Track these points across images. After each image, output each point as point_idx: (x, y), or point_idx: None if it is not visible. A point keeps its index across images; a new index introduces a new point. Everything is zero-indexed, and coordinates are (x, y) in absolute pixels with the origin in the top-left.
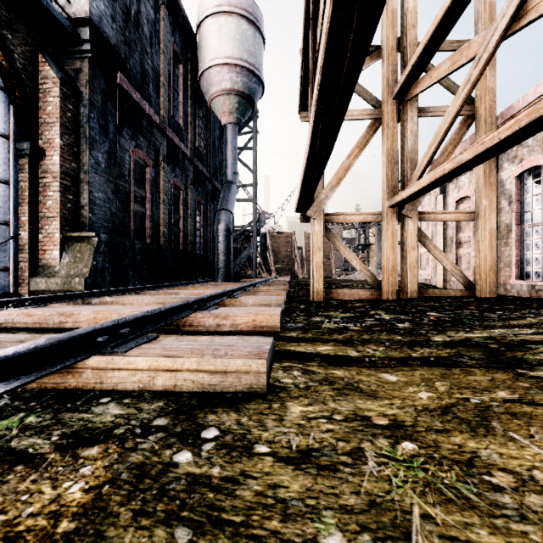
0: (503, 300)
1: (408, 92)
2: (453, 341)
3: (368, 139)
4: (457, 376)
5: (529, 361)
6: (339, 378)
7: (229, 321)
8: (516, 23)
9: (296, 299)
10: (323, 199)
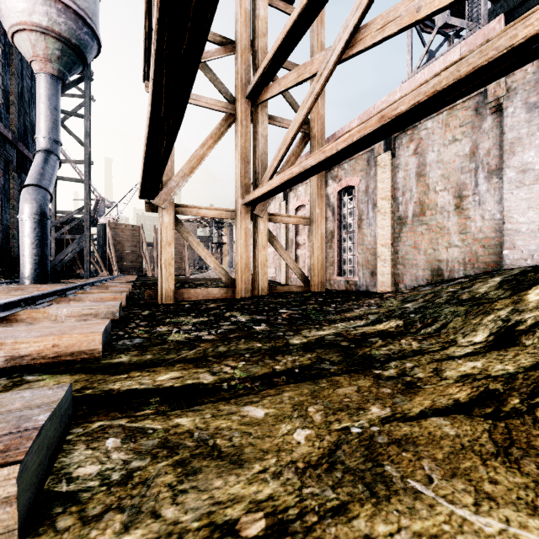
0: (331, 294)
1: (260, 96)
2: (310, 342)
3: (223, 132)
4: (327, 391)
5: (377, 358)
6: (186, 435)
7: (3, 353)
8: (349, 50)
9: (140, 302)
10: (174, 187)
